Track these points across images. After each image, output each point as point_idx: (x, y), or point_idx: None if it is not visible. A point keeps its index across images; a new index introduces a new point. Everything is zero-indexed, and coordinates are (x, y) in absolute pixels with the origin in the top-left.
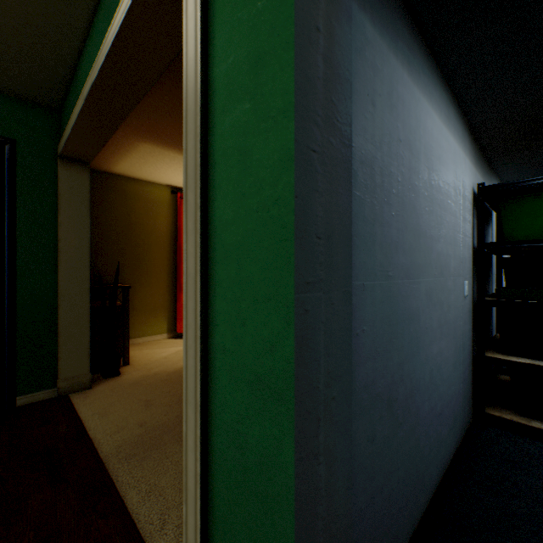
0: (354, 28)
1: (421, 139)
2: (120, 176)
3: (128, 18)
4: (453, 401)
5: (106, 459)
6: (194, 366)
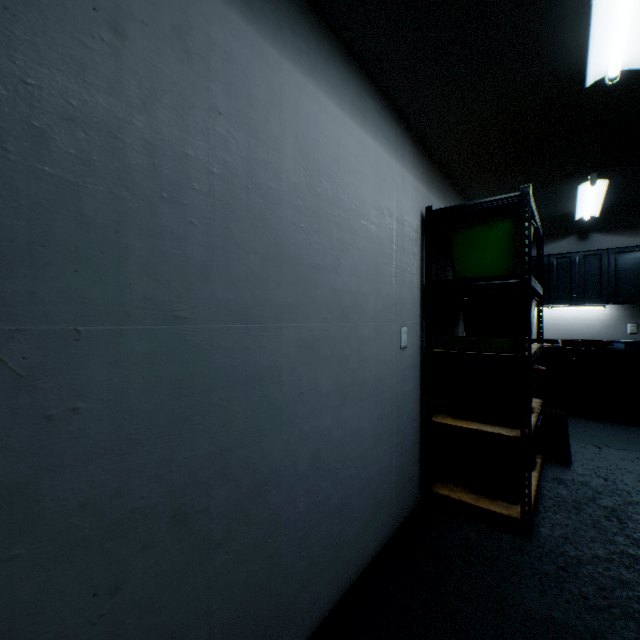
0: None
1: (286, 124)
2: None
3: None
4: (375, 485)
5: None
6: None
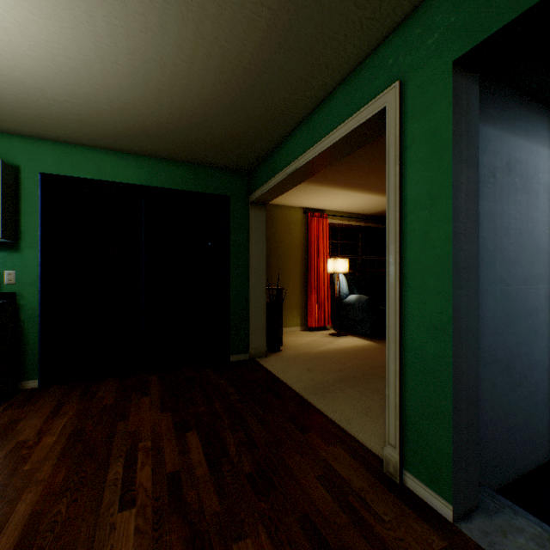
0: (479, 139)
1: (539, 180)
2: (268, 205)
3: (335, 143)
4: None
5: (300, 392)
6: (394, 323)
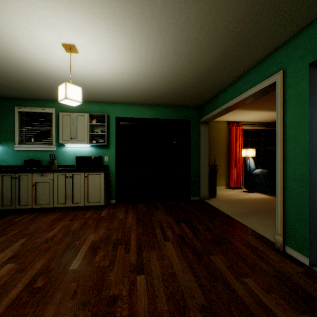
0: None
1: None
2: None
3: (249, 96)
4: None
5: (229, 215)
6: (280, 179)
